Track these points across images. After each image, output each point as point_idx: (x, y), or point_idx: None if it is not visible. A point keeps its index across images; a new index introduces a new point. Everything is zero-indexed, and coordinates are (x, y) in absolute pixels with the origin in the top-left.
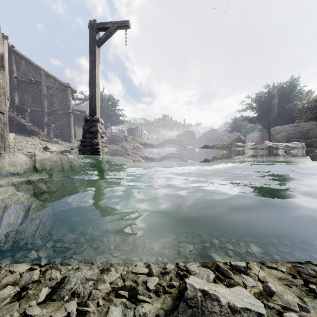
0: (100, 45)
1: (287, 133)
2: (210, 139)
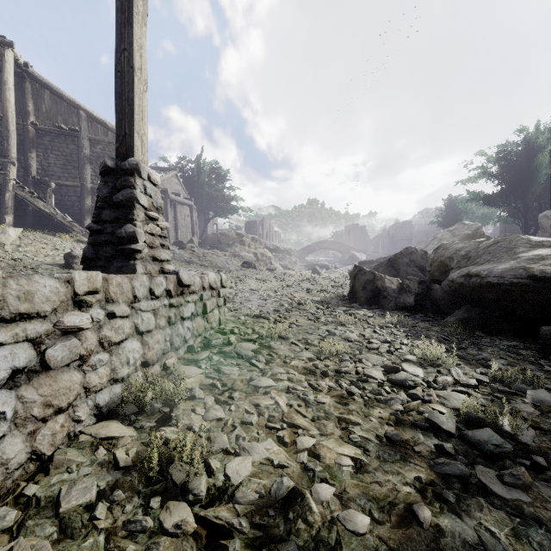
0: None
1: None
2: (398, 240)
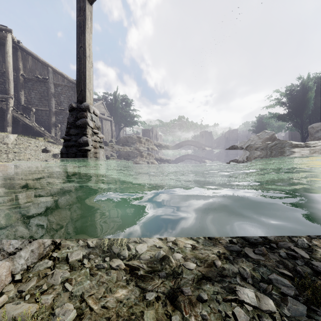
0: (93, 1)
1: None
2: (230, 140)
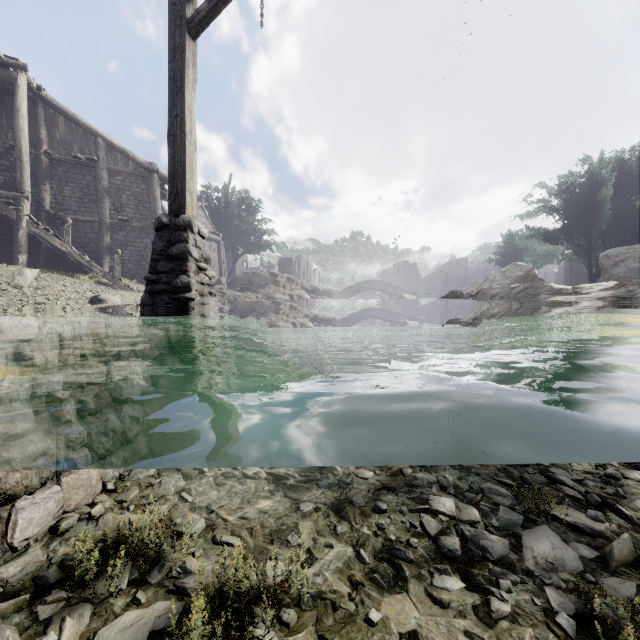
0: (198, 34)
1: (639, 263)
2: (452, 280)
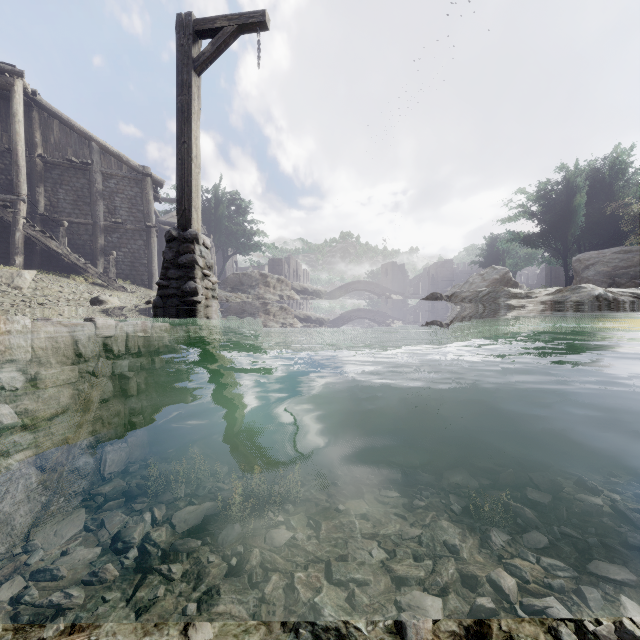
0: (202, 71)
1: (608, 267)
2: (438, 281)
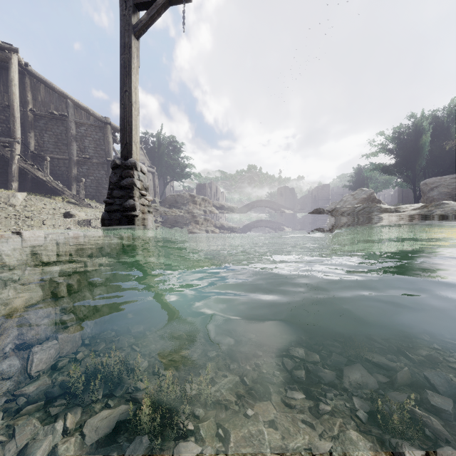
0: (140, 35)
1: (448, 189)
2: (319, 200)
